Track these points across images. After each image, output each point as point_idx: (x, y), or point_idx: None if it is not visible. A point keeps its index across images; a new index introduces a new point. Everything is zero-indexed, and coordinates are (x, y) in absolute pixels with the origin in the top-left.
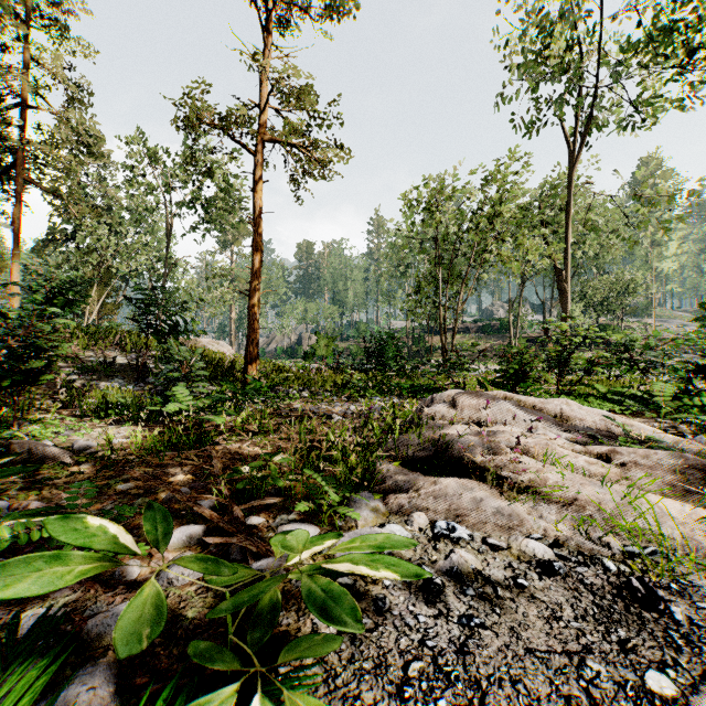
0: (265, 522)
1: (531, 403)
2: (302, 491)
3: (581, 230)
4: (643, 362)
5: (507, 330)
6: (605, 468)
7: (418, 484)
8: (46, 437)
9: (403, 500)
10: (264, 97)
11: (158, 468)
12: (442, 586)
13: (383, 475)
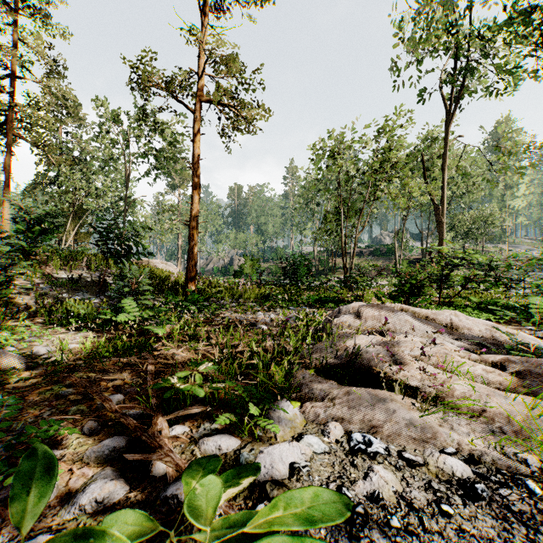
0: (188, 431)
1: (424, 314)
2: (226, 397)
3: (454, 173)
4: (506, 279)
5: (393, 253)
6: (501, 376)
7: (333, 394)
8: (11, 343)
9: (319, 409)
10: (201, 66)
11: (100, 372)
12: (365, 515)
13: (299, 382)
